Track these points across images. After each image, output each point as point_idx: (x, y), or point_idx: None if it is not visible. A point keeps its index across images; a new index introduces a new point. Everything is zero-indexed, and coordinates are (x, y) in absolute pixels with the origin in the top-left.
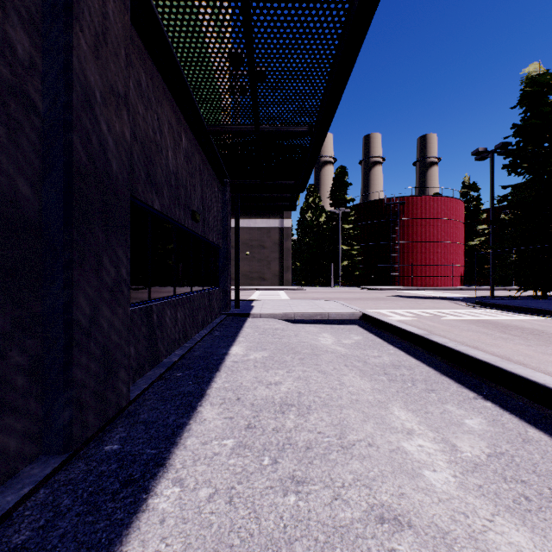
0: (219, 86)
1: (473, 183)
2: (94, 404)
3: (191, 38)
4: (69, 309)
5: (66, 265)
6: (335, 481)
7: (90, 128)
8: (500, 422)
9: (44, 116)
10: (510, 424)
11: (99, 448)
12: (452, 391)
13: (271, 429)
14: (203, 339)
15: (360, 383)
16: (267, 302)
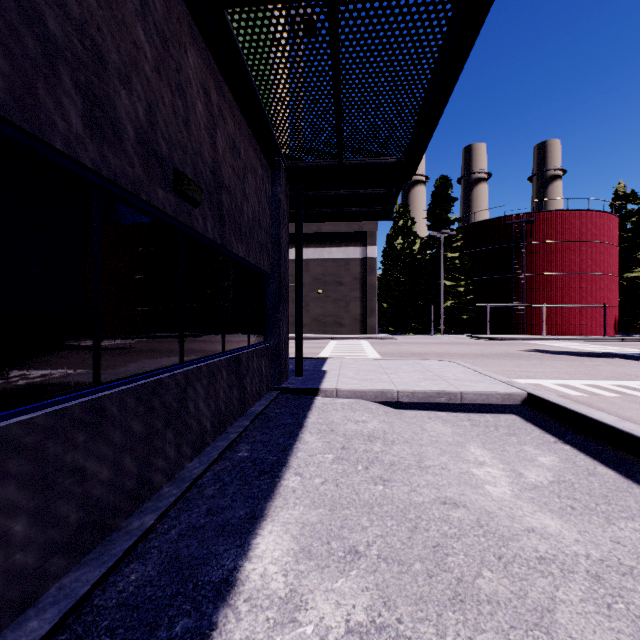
0: None
1: (632, 191)
2: None
3: None
4: None
5: None
6: None
7: None
8: None
9: None
10: None
11: None
12: None
13: None
14: (201, 477)
15: None
16: (347, 362)
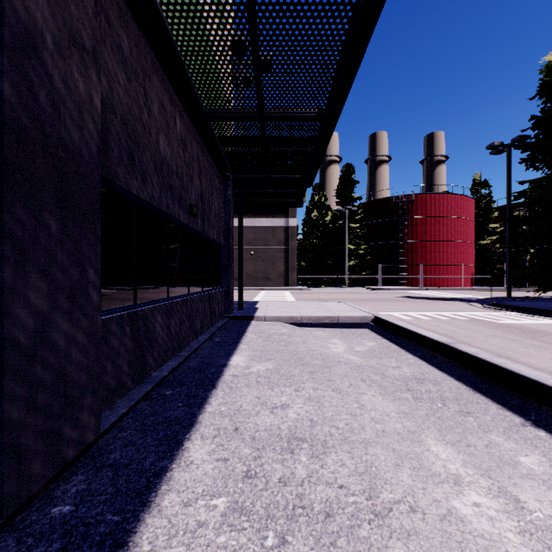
0: (217, 61)
1: (485, 180)
2: (42, 448)
3: None
4: None
5: None
6: None
7: (36, 81)
8: None
9: None
10: None
11: (44, 511)
12: (492, 414)
13: (276, 479)
14: (201, 346)
15: (383, 404)
16: (272, 303)
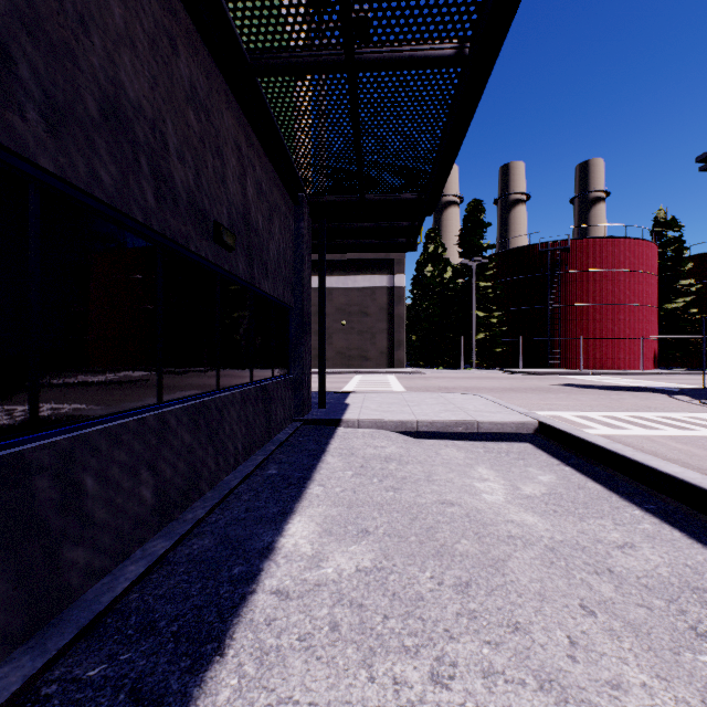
0: None
1: (672, 218)
2: None
3: None
4: None
5: None
6: None
7: None
8: None
9: None
10: None
11: None
12: None
13: None
14: (237, 488)
15: None
16: (371, 396)
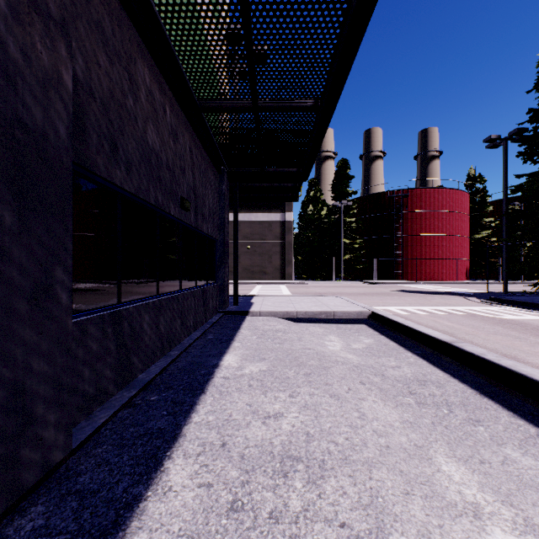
0: (208, 47)
1: (479, 175)
2: None
3: None
4: None
5: None
6: None
7: None
8: None
9: None
10: None
11: None
12: (504, 422)
13: (266, 513)
14: (193, 344)
15: (385, 412)
16: (268, 298)
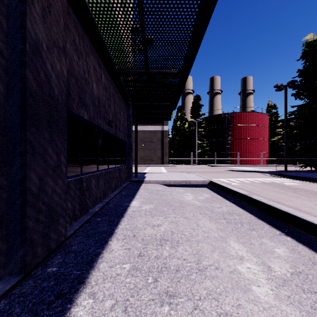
0: (124, 45)
1: (274, 104)
2: (41, 241)
3: (106, 15)
4: (24, 181)
5: (22, 153)
6: (194, 295)
7: (39, 67)
8: (297, 250)
9: (7, 57)
10: (303, 252)
11: (44, 270)
12: (265, 229)
13: (154, 256)
14: (115, 196)
15: (209, 225)
16: (154, 174)
